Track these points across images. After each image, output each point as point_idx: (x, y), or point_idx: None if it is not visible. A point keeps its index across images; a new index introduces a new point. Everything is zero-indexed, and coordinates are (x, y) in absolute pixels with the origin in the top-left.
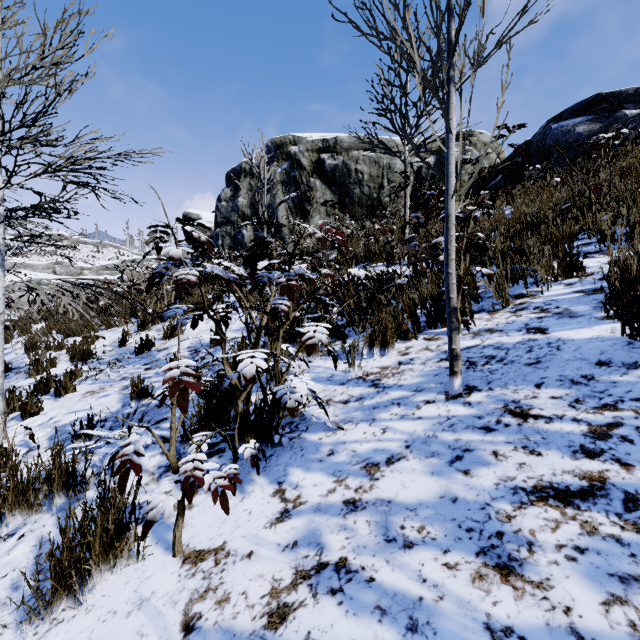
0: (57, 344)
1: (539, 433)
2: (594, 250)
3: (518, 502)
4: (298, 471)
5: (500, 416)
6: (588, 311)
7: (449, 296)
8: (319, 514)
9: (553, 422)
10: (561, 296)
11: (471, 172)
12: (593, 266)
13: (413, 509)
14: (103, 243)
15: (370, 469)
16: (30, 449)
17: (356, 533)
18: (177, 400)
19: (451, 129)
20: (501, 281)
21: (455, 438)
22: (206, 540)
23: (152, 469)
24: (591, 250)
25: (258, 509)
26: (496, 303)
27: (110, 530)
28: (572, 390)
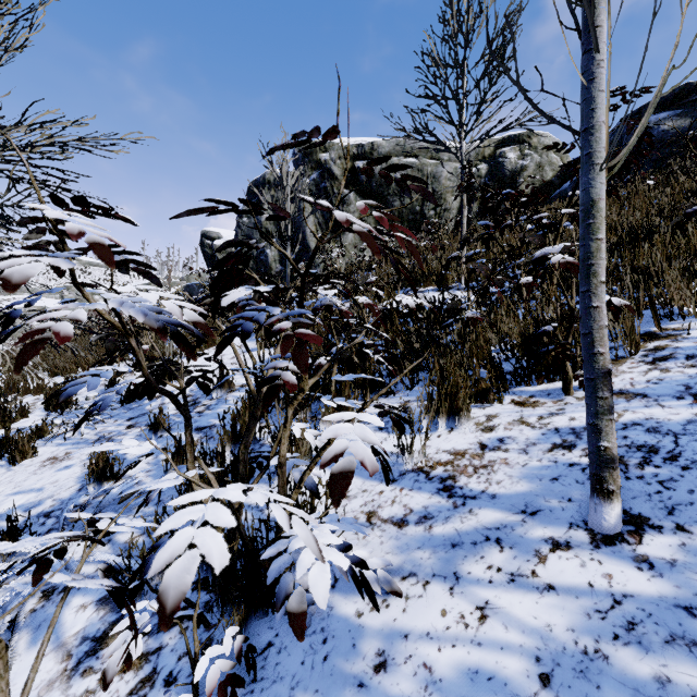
0: (36, 386)
1: None
2: None
3: None
4: None
5: None
6: None
7: (594, 350)
8: None
9: None
10: None
11: (531, 180)
12: None
13: None
14: None
15: None
16: None
17: None
18: None
19: (597, 46)
20: (630, 315)
21: (655, 673)
22: None
23: (71, 642)
24: None
25: None
26: (614, 346)
27: None
28: None
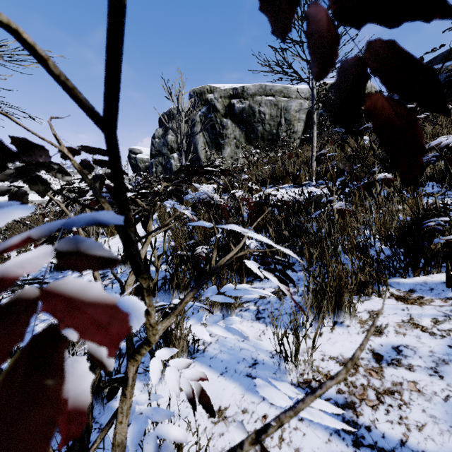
0: None
1: None
2: None
3: None
4: None
5: None
6: None
7: None
8: None
9: None
10: None
11: None
12: None
13: None
14: (75, 172)
15: None
16: None
17: None
18: None
19: None
20: None
21: None
22: None
23: None
24: None
25: None
26: None
27: None
28: None
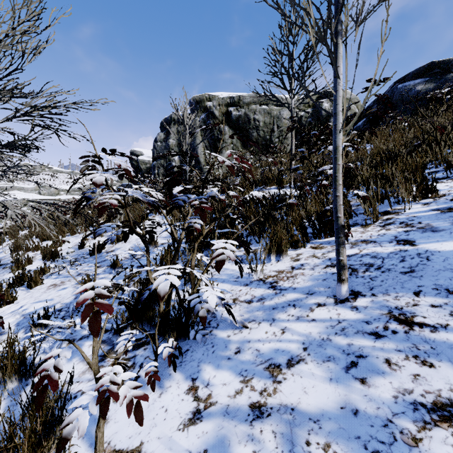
0: (34, 246)
1: (427, 342)
2: (442, 176)
3: (421, 421)
4: (209, 368)
5: (386, 322)
6: (447, 226)
7: (337, 215)
8: (228, 418)
9: (438, 331)
10: (421, 213)
11: None
12: (443, 189)
13: (316, 420)
14: (74, 172)
15: (273, 370)
16: (0, 333)
17: (263, 446)
18: (89, 323)
19: (339, 74)
20: (372, 201)
21: (348, 343)
22: (126, 438)
23: (89, 358)
24: (439, 176)
25: (173, 407)
26: (367, 218)
27: (37, 432)
28: (450, 299)
